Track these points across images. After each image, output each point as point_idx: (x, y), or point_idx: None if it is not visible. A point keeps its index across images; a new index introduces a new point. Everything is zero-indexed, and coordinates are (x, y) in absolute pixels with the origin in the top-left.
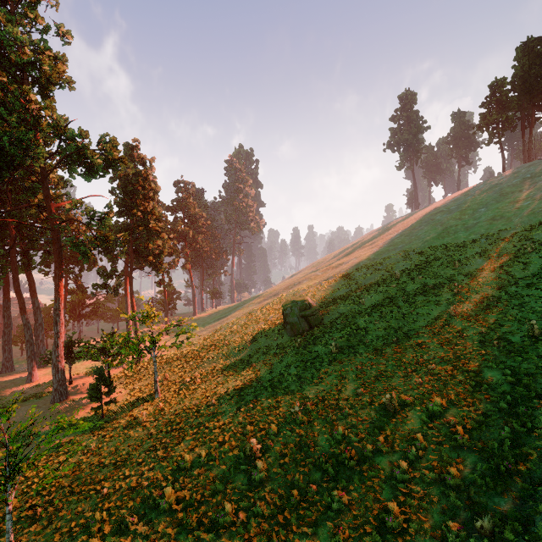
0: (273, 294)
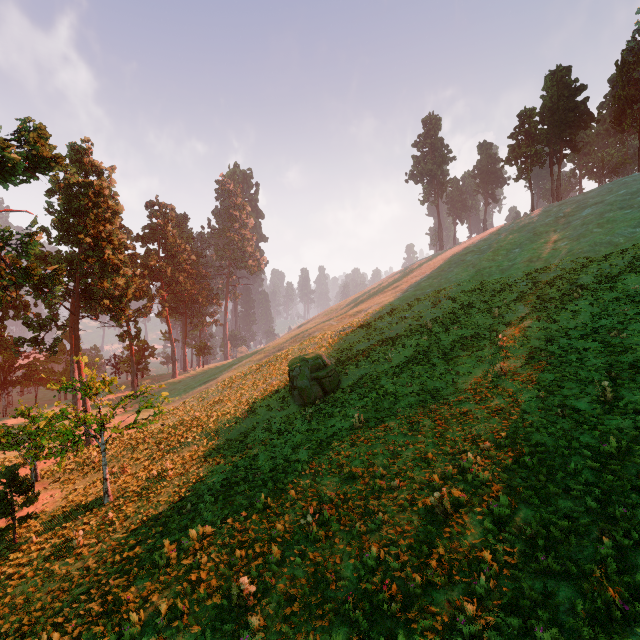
0: (277, 349)
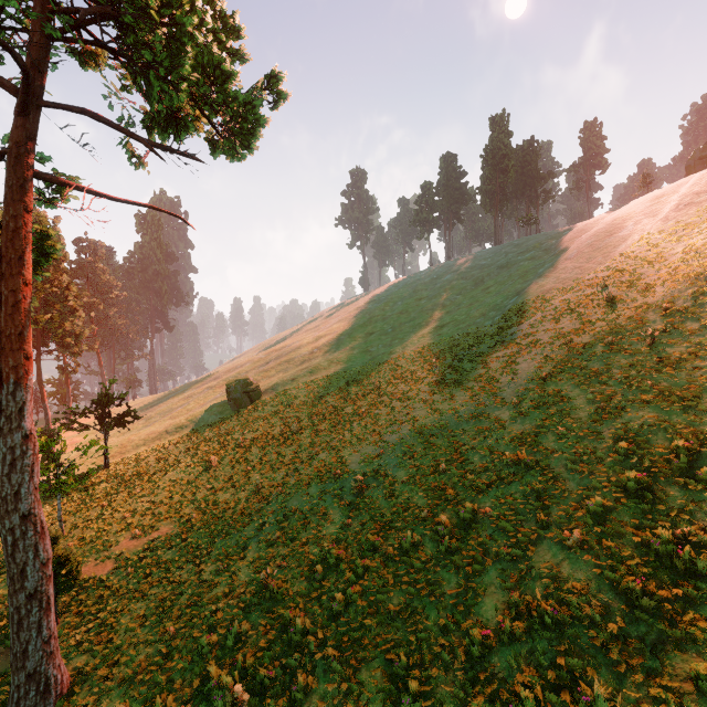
0: (214, 378)
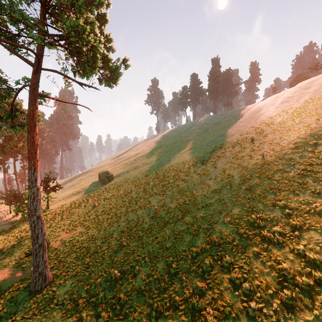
0: (91, 171)
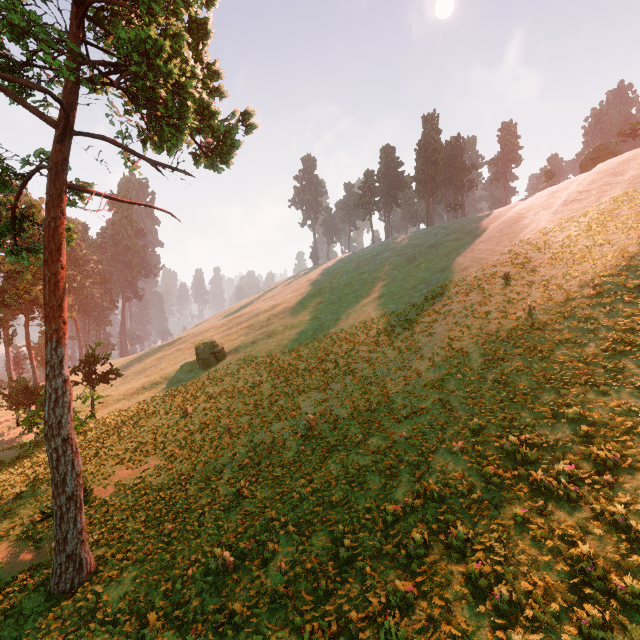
0: (182, 341)
